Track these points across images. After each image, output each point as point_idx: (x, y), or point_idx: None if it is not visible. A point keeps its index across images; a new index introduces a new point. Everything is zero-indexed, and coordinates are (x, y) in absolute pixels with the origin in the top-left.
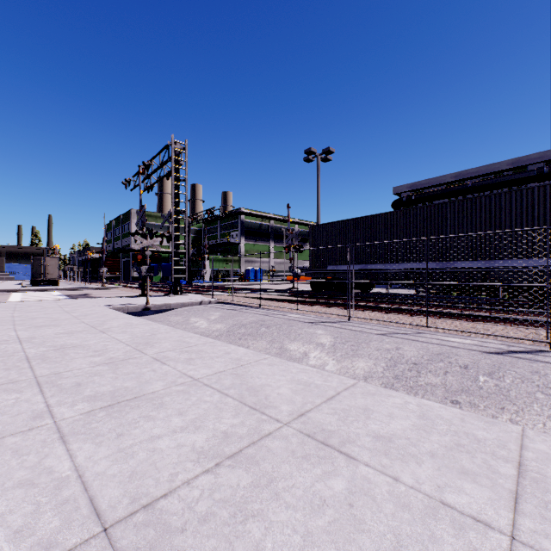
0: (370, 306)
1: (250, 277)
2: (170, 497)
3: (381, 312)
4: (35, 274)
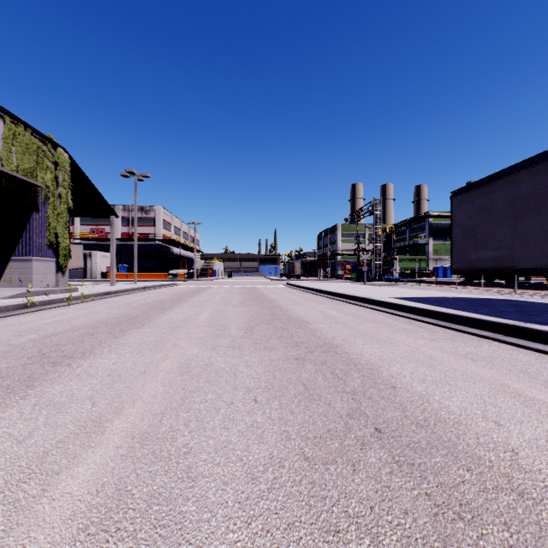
0: (473, 284)
1: (438, 274)
2: (385, 291)
3: (476, 287)
4: (290, 272)
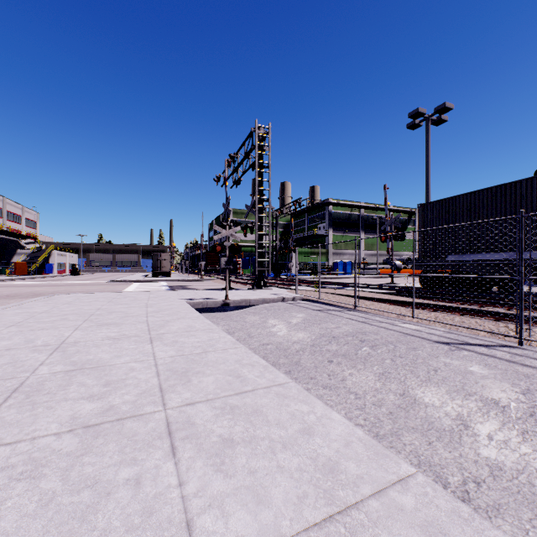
0: None
1: (339, 270)
2: None
3: None
4: (154, 267)
